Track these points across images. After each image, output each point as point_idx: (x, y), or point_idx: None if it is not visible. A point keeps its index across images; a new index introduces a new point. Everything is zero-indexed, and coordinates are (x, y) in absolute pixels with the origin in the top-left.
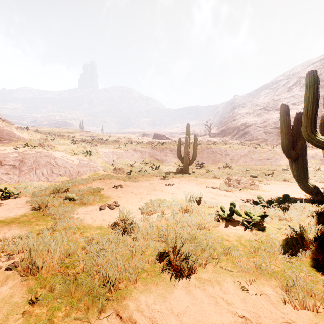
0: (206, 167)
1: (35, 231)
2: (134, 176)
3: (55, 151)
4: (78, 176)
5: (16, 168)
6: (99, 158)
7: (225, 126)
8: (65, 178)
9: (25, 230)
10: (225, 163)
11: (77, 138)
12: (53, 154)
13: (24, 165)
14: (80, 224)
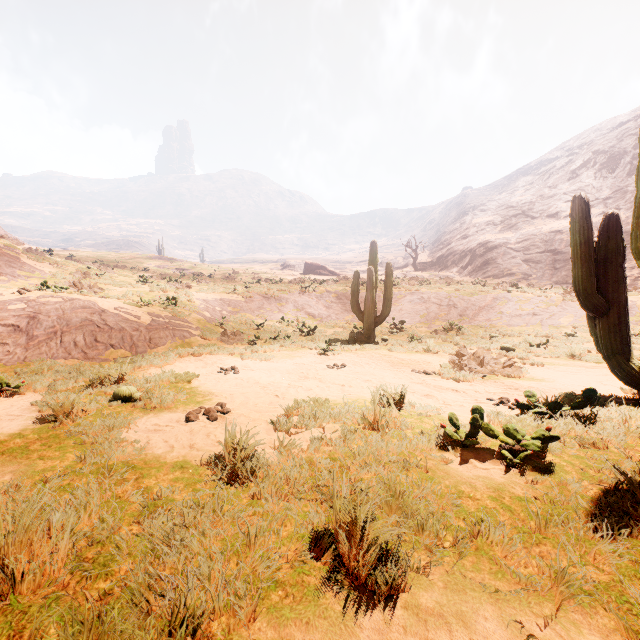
0: (410, 330)
1: (33, 474)
2: (264, 348)
3: (104, 297)
4: (149, 348)
5: (22, 333)
6: (194, 312)
7: (446, 248)
8: (121, 353)
9: (11, 472)
10: (448, 322)
11: (151, 272)
12: (99, 304)
13: (38, 327)
14: (137, 456)
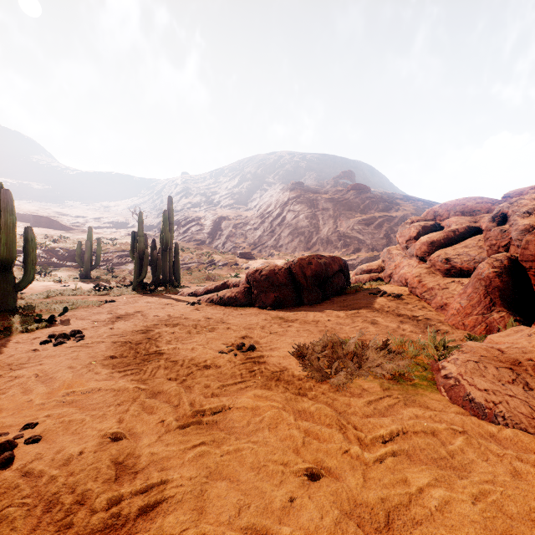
0: (118, 272)
1: None
2: None
3: None
4: None
5: None
6: None
7: None
8: None
9: None
10: None
11: None
12: None
13: None
14: None
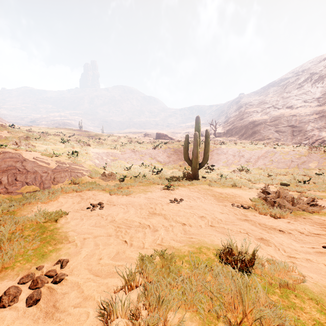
0: (218, 170)
1: None
2: (127, 185)
3: (31, 151)
4: (53, 184)
5: None
6: (88, 160)
7: (231, 125)
8: (32, 188)
9: None
10: (241, 165)
11: (73, 138)
12: (23, 155)
13: None
14: None
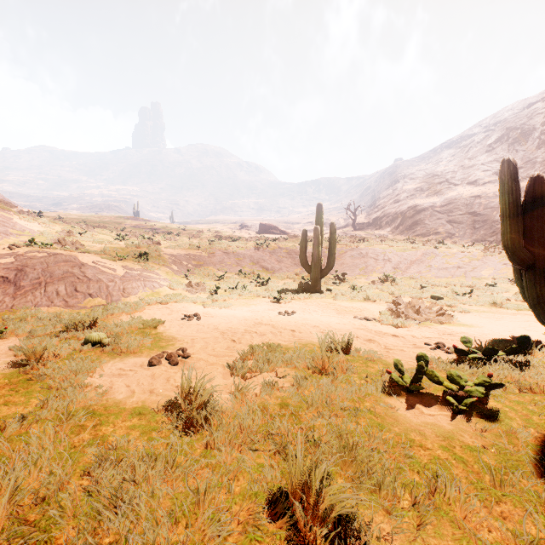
0: (351, 281)
1: None
2: (224, 297)
3: (85, 252)
4: (123, 297)
5: (10, 283)
6: (163, 266)
7: (381, 211)
8: (98, 302)
9: None
10: (384, 274)
11: (127, 231)
12: (79, 258)
13: (24, 278)
14: (98, 402)
